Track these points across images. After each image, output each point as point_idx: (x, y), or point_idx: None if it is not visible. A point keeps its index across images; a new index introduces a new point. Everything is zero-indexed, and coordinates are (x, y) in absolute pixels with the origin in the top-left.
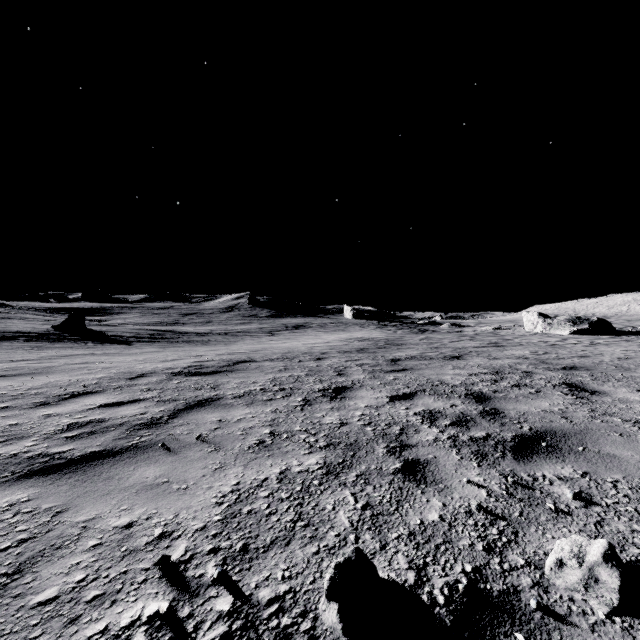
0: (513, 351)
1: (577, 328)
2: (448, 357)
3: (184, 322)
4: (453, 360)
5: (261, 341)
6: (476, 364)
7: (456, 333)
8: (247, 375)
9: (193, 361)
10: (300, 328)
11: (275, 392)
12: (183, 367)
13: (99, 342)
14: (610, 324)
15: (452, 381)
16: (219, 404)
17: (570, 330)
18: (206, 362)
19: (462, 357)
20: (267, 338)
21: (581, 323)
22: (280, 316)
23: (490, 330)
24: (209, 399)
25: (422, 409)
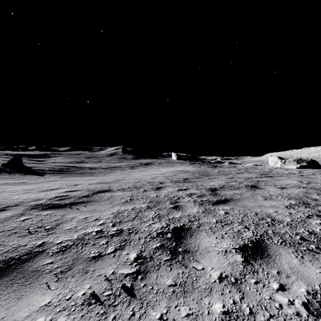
0: (285, 181)
1: (300, 165)
2: (249, 186)
3: (86, 161)
4: (255, 189)
5: (125, 172)
6: (277, 194)
7: (233, 167)
8: (95, 208)
9: (65, 191)
10: (148, 165)
11: (109, 238)
12: (50, 198)
13: (24, 174)
14: (318, 162)
15: (281, 217)
16: (24, 271)
17: (296, 166)
18: (73, 192)
19: (258, 186)
20: (129, 170)
21: (302, 162)
22: (138, 158)
23: (251, 166)
24: (23, 256)
25: (305, 290)
